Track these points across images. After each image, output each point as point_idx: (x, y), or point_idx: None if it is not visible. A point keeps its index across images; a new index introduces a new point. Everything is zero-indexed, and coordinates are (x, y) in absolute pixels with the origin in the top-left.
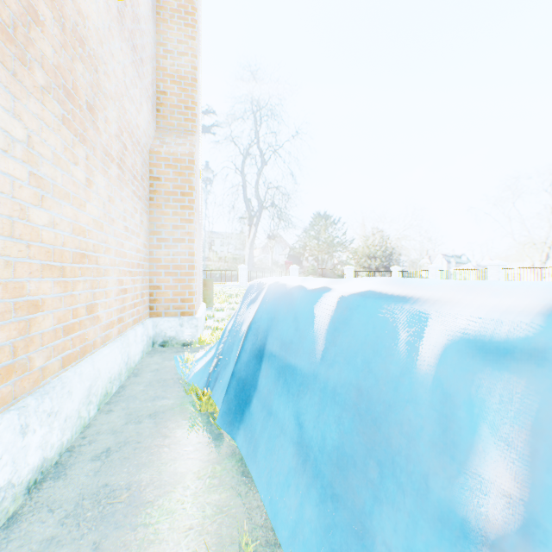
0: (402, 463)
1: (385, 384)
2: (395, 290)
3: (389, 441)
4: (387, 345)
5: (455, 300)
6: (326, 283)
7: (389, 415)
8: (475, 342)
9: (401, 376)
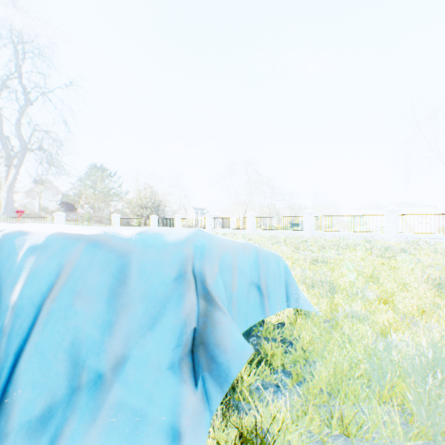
0: (3, 299)
1: (7, 271)
2: (29, 229)
3: (2, 293)
4: (13, 254)
5: (39, 232)
6: (7, 227)
7: (4, 283)
8: (33, 247)
9: (13, 266)
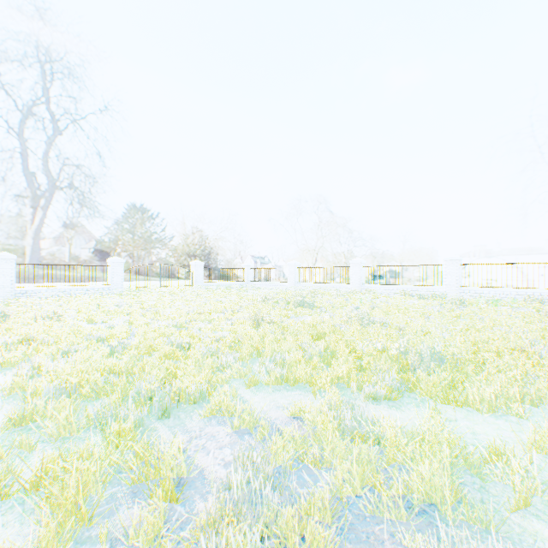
0: None
1: None
2: None
3: None
4: None
5: None
6: None
7: None
8: None
9: None
